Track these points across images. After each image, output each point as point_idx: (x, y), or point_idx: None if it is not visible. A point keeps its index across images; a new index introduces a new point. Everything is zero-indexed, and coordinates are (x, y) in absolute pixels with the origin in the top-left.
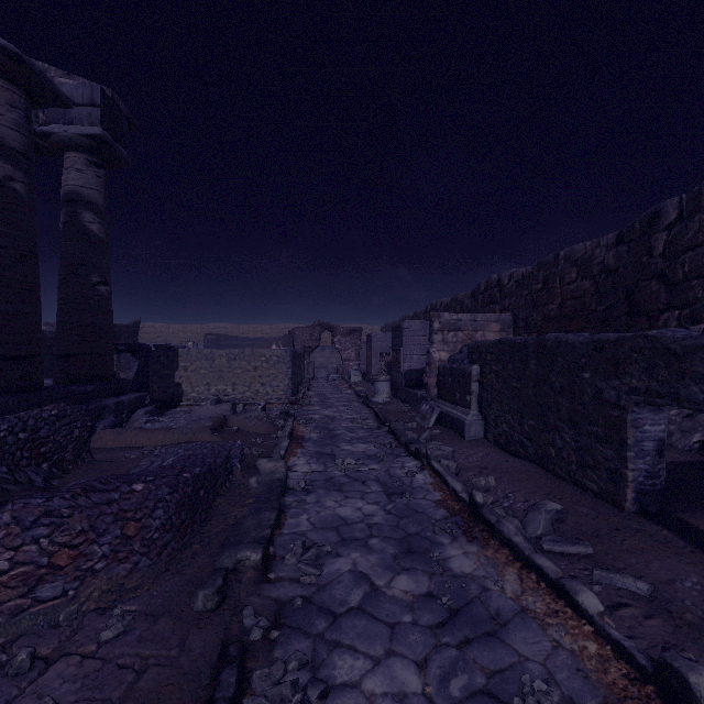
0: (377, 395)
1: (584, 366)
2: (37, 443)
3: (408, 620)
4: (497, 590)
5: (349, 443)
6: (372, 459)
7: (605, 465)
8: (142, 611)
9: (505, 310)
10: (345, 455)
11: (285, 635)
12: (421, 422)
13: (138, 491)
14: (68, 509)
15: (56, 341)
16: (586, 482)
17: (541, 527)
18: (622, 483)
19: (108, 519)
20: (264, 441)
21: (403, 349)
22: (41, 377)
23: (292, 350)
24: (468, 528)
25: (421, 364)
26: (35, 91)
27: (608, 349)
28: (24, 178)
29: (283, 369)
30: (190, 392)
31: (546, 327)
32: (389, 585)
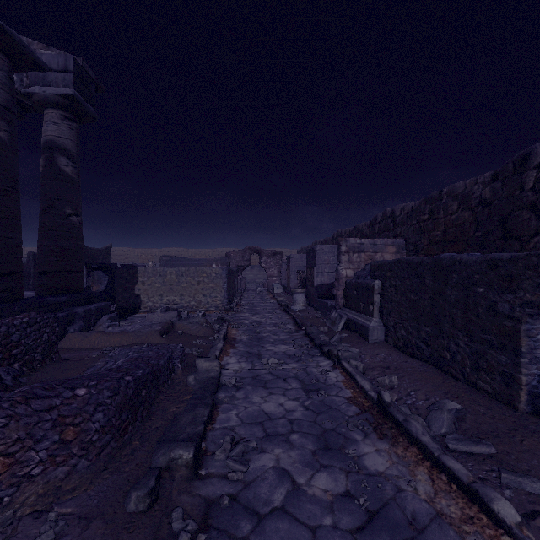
0: (295, 304)
1: (478, 282)
2: (9, 346)
3: (329, 523)
4: (411, 491)
5: (272, 344)
6: (292, 358)
7: (499, 369)
8: (77, 513)
9: (397, 236)
10: (270, 355)
11: (211, 538)
12: (331, 327)
13: (80, 395)
14: (4, 419)
15: (37, 261)
16: (480, 383)
17: (445, 426)
18: (515, 386)
19: (46, 426)
20: (203, 343)
21: (315, 267)
22: (21, 290)
23: (227, 268)
24: (377, 425)
25: (330, 279)
26: (16, 57)
27: (502, 266)
28: (7, 127)
29: (220, 283)
30: (147, 301)
31: (431, 249)
32: (310, 483)
